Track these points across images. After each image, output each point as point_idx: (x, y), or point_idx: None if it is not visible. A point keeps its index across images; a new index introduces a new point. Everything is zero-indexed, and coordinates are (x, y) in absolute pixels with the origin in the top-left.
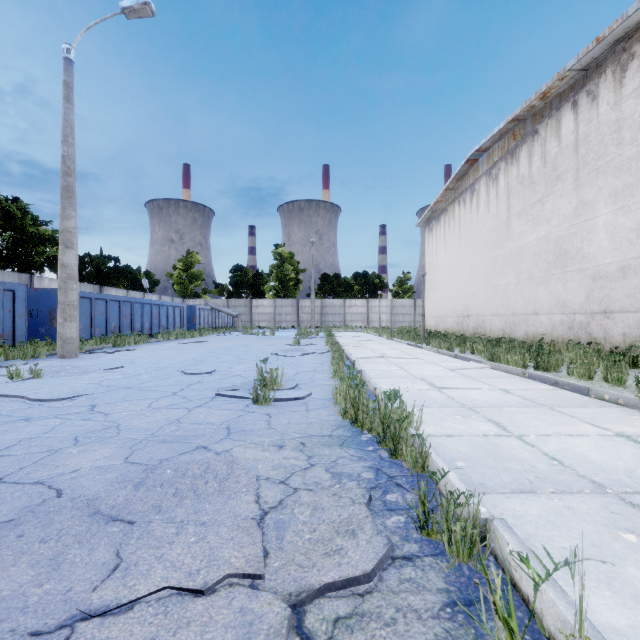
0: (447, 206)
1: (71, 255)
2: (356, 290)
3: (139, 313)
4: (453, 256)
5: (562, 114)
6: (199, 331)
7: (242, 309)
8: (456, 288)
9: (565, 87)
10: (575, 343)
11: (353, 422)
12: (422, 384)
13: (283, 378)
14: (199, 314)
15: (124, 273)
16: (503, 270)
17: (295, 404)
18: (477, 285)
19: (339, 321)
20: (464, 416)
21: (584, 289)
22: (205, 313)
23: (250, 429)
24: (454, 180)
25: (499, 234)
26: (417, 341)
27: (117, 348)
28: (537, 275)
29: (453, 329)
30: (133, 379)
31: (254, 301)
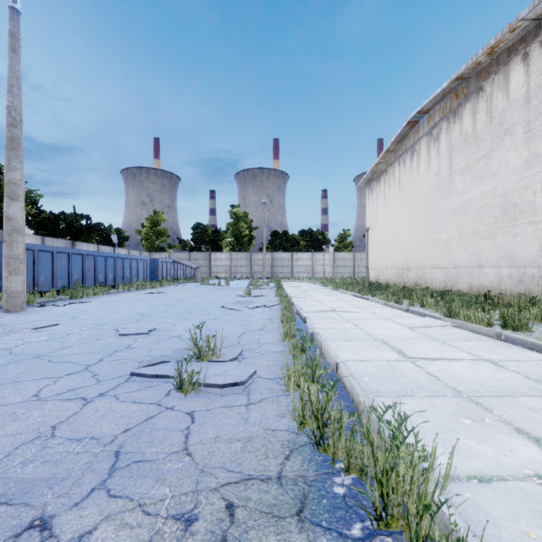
0: (387, 167)
1: (16, 207)
2: (302, 245)
3: (103, 266)
4: (393, 213)
5: (511, 68)
6: (160, 282)
7: (202, 262)
8: (396, 242)
9: (514, 40)
10: (527, 297)
11: (316, 443)
12: (388, 351)
13: (225, 342)
14: (162, 266)
15: (95, 230)
16: (445, 225)
17: (233, 390)
18: (417, 239)
19: (287, 272)
20: (474, 419)
21: (537, 242)
22: (167, 265)
23: (151, 457)
24: (395, 142)
25: (440, 191)
26: (363, 293)
27: (74, 300)
28: (482, 229)
29: (393, 280)
30: (55, 342)
31: (212, 255)
